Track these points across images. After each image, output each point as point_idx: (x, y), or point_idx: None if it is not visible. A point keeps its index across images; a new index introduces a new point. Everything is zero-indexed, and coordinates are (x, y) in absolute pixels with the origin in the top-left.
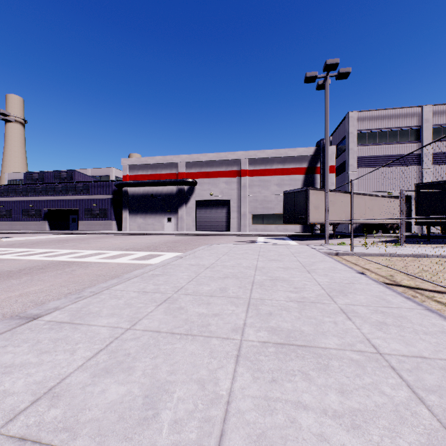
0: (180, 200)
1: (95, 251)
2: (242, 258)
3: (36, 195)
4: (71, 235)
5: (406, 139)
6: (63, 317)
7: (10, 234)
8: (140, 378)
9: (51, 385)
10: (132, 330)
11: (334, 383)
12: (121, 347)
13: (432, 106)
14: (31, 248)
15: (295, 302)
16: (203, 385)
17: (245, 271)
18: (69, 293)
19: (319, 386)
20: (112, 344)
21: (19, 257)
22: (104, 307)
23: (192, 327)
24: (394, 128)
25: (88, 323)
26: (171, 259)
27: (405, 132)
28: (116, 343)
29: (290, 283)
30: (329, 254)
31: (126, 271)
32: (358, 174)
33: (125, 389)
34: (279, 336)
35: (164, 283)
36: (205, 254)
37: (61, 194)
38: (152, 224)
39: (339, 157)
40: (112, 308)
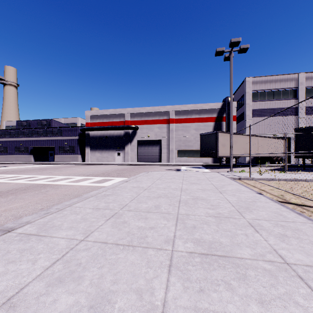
0: (126, 140)
1: (64, 176)
2: (171, 182)
3: (25, 137)
4: (49, 165)
5: (287, 96)
6: (31, 230)
7: (6, 164)
8: (87, 288)
9: (11, 294)
10: (85, 241)
11: (254, 293)
12: (74, 257)
13: (305, 73)
14: (19, 174)
15: (213, 217)
16: (140, 295)
17: (173, 192)
18: (41, 209)
19: (241, 296)
20: (67, 254)
21: (9, 181)
22: (65, 221)
23: (133, 238)
24: (278, 89)
25: (51, 235)
26: (119, 183)
27: (286, 92)
28: (70, 253)
29: (208, 201)
30: (234, 178)
31: (86, 191)
32: (253, 122)
33: (73, 299)
34: (203, 247)
35: (112, 202)
36: (144, 178)
37: (42, 136)
38: (106, 157)
39: (239, 109)
40: (71, 222)
